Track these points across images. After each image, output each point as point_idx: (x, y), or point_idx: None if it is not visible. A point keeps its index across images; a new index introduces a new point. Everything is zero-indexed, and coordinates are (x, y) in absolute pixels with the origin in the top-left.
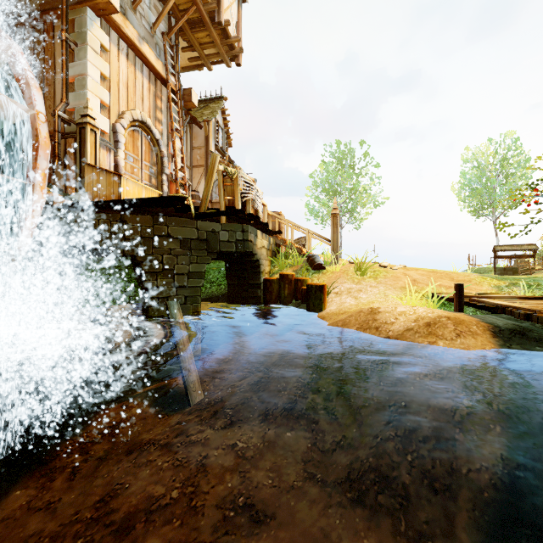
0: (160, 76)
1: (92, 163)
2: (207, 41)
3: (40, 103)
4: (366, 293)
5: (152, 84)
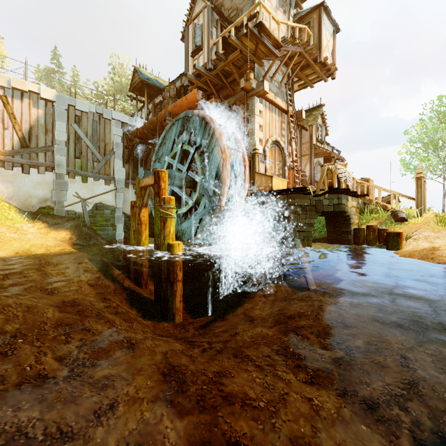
0: (284, 110)
1: (257, 171)
2: (311, 73)
3: (245, 154)
4: (443, 240)
5: (279, 116)
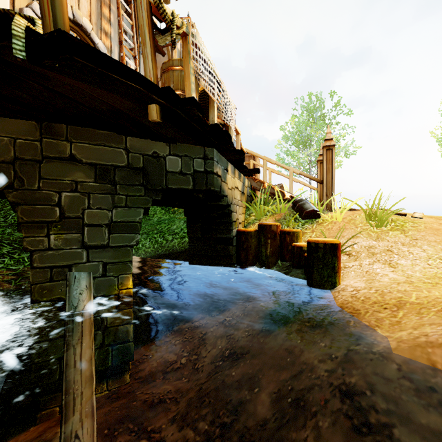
0: None
1: None
2: None
3: None
4: (406, 257)
5: None
